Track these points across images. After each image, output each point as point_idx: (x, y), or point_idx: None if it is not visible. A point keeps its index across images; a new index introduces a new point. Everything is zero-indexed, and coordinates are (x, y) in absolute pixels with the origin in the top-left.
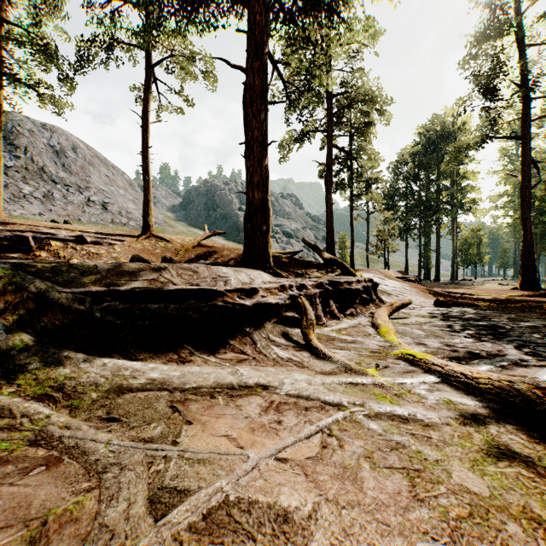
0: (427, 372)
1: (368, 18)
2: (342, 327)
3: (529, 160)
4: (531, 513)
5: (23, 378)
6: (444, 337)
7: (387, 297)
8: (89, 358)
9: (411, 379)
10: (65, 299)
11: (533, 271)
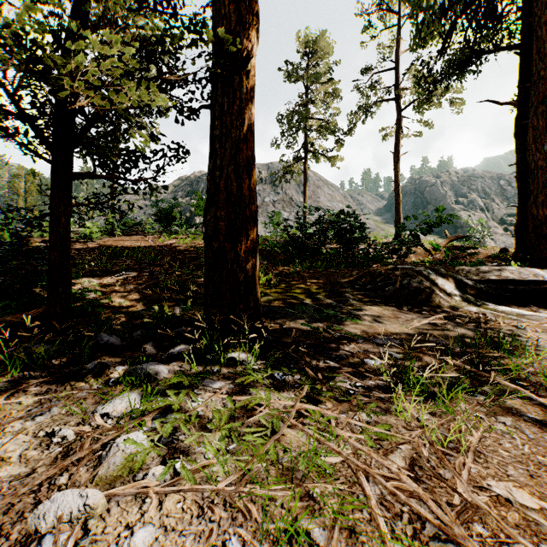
0: None
1: None
2: None
3: None
4: None
5: (480, 306)
6: None
7: None
8: (493, 304)
9: None
10: (469, 282)
11: None
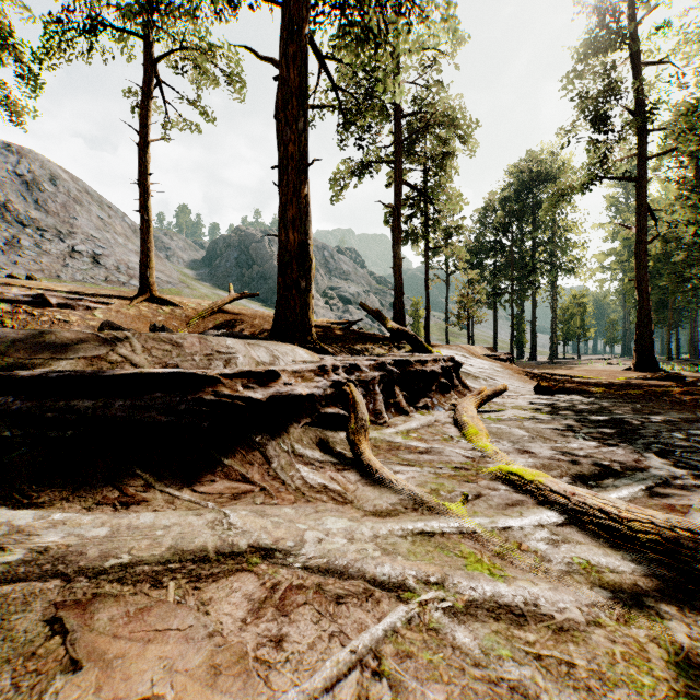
0: (543, 503)
1: (449, 3)
2: (412, 426)
3: (646, 208)
4: None
5: None
6: (555, 440)
7: (473, 381)
8: None
9: (520, 519)
10: None
11: (651, 347)
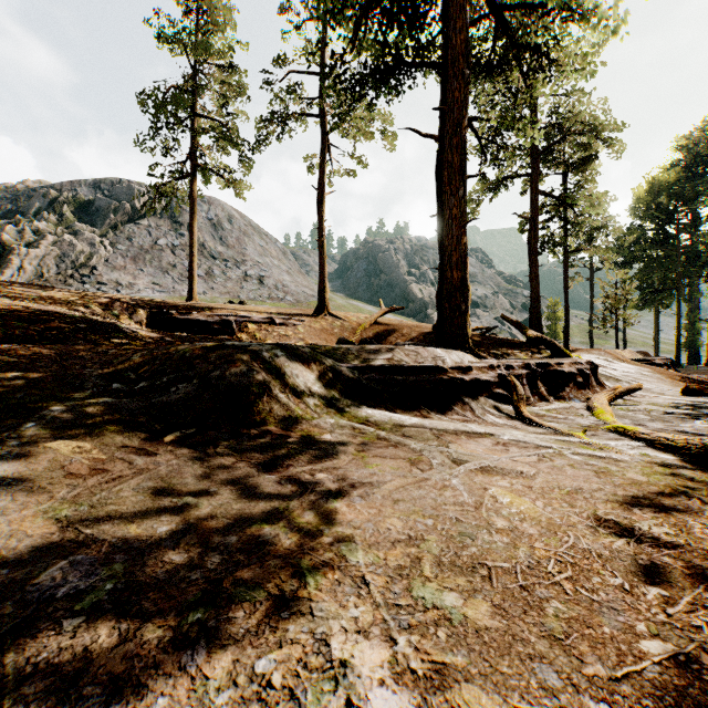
0: (635, 440)
1: (587, 52)
2: (552, 407)
3: None
4: (668, 485)
5: (346, 414)
6: (672, 421)
7: (614, 383)
8: (370, 409)
9: (616, 442)
10: (344, 371)
11: None
